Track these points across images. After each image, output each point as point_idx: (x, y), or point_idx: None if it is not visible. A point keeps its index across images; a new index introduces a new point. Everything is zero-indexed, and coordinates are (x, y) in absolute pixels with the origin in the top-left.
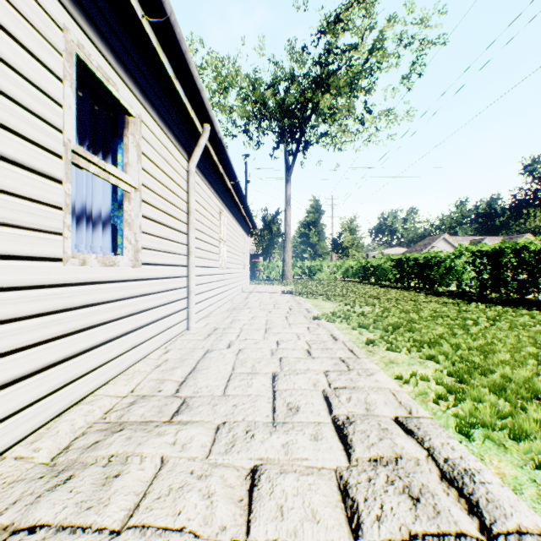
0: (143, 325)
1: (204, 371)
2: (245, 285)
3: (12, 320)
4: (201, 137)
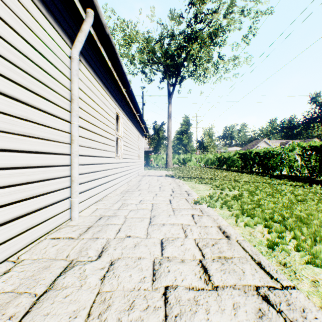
0: None
1: None
2: (140, 170)
3: None
4: (84, 22)
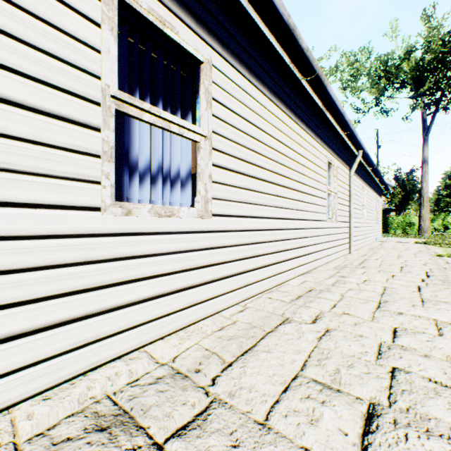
0: (337, 245)
1: (367, 263)
2: (378, 236)
3: (321, 236)
4: (357, 158)
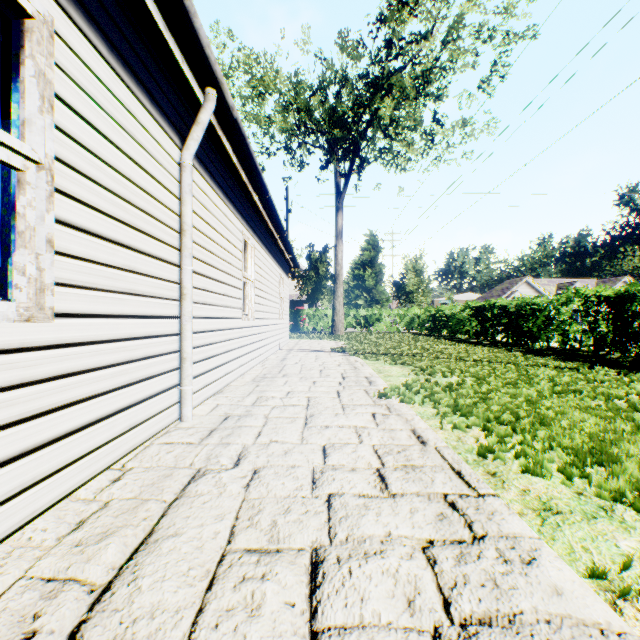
0: (60, 434)
1: (167, 546)
2: (284, 340)
3: None
4: (201, 109)
